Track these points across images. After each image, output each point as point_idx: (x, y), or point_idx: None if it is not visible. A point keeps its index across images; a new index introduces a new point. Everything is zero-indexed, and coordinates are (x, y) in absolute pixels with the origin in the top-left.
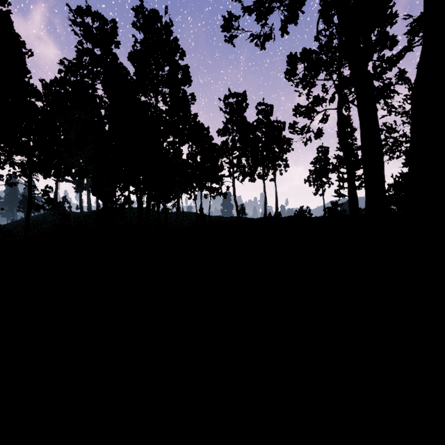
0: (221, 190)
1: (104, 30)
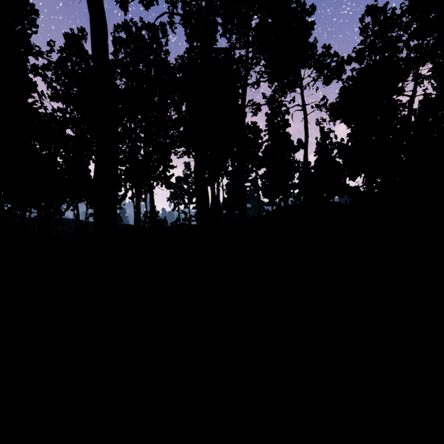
0: None
1: None
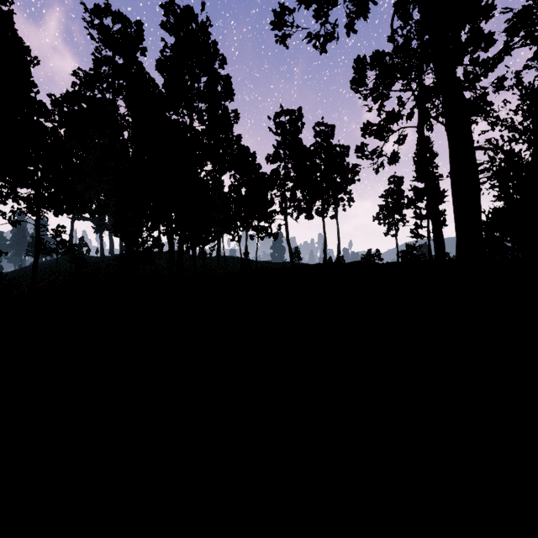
0: (271, 230)
1: (127, 33)
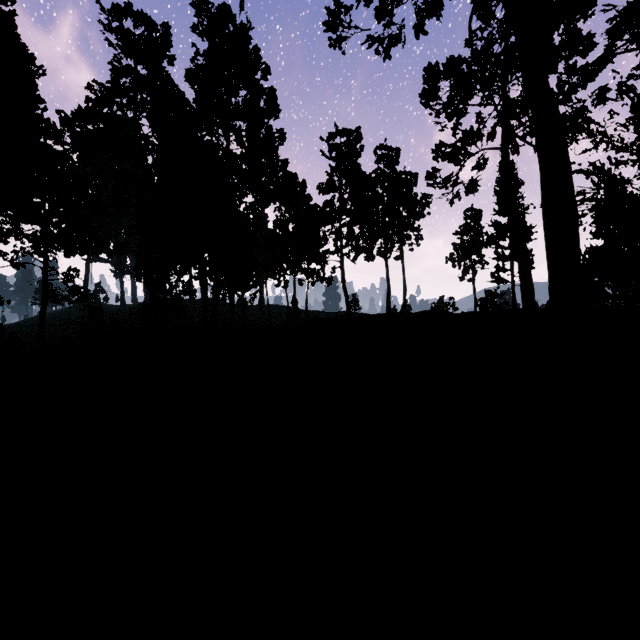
0: (323, 274)
1: (152, 38)
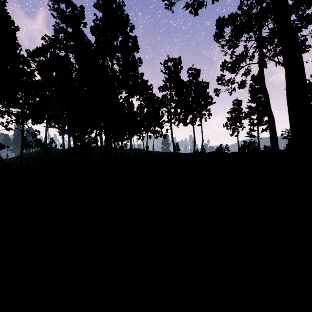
0: (162, 132)
1: (75, 13)
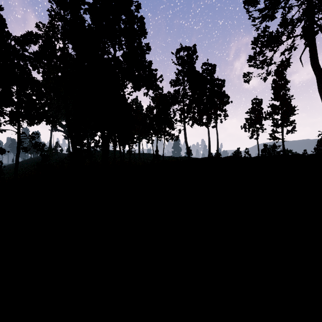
0: (173, 133)
1: None
